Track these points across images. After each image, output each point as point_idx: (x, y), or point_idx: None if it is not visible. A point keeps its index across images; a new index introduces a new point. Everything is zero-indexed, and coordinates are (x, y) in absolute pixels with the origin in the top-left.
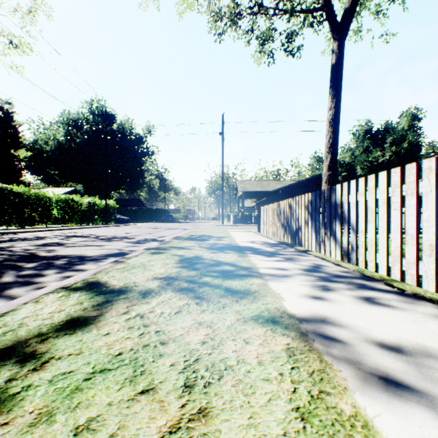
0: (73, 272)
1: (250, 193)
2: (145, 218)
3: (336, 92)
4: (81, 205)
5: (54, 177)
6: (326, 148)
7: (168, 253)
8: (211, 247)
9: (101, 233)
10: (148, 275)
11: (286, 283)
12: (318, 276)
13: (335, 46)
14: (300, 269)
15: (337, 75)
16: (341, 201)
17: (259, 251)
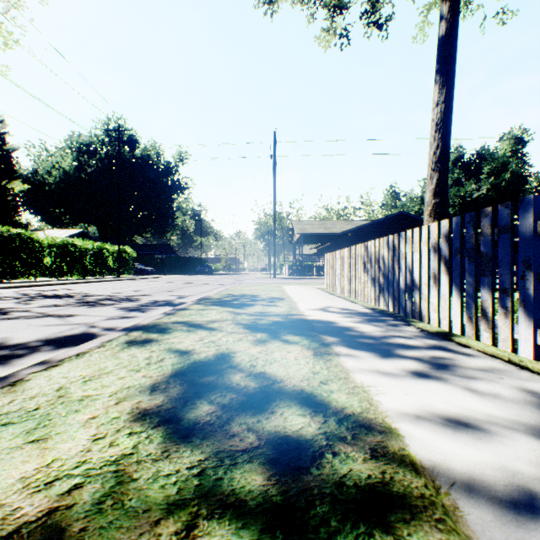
0: None
1: (311, 236)
2: (175, 269)
3: (447, 78)
4: (86, 252)
5: (59, 217)
6: (431, 163)
7: (161, 344)
8: (254, 323)
9: (99, 290)
10: None
11: None
12: None
13: (446, 9)
14: (534, 435)
15: (449, 52)
16: None
17: (352, 336)
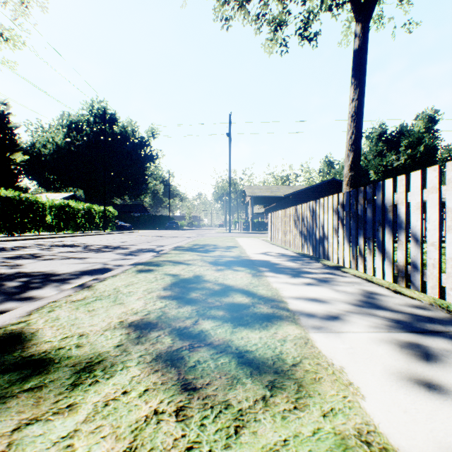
0: (16, 303)
1: (259, 198)
2: (148, 225)
3: (359, 82)
4: (78, 211)
5: (53, 182)
6: (348, 145)
7: (159, 271)
8: (216, 261)
9: (94, 241)
10: (113, 316)
11: (342, 337)
12: (385, 317)
13: (358, 29)
14: (349, 302)
15: (361, 62)
16: (393, 202)
17: (278, 267)
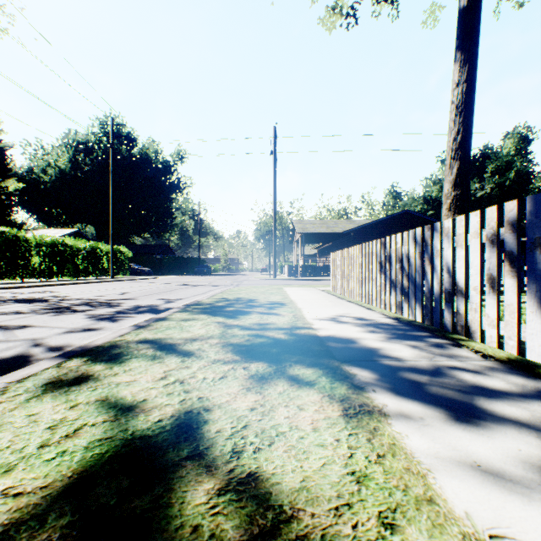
0: None
1: (312, 236)
2: (172, 270)
3: (469, 55)
4: (78, 251)
5: (55, 216)
6: (451, 150)
7: (98, 386)
8: (248, 343)
9: (82, 292)
10: None
11: None
12: None
13: None
14: None
15: (472, 25)
16: None
17: (390, 367)
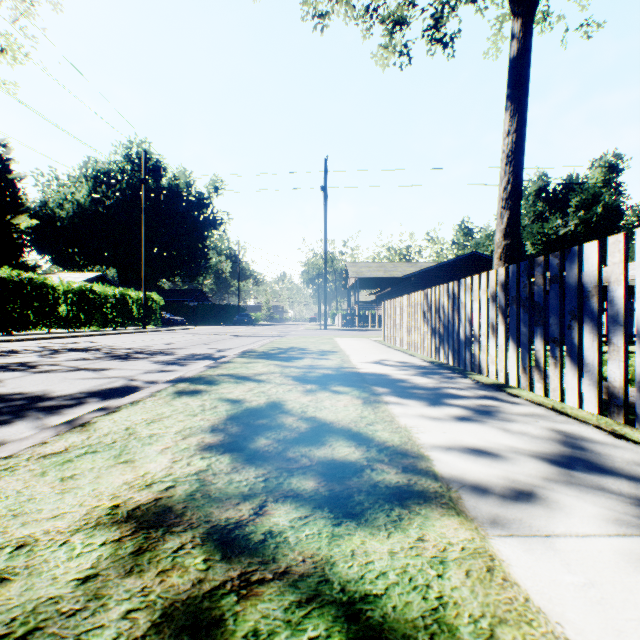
0: None
1: (368, 280)
2: (208, 319)
3: (518, 105)
4: (106, 299)
5: (73, 257)
6: (501, 200)
7: (211, 394)
8: (304, 376)
9: (126, 343)
10: (104, 492)
11: (560, 550)
12: (624, 494)
13: (517, 27)
14: (543, 459)
15: (521, 76)
16: (599, 279)
17: (404, 387)
